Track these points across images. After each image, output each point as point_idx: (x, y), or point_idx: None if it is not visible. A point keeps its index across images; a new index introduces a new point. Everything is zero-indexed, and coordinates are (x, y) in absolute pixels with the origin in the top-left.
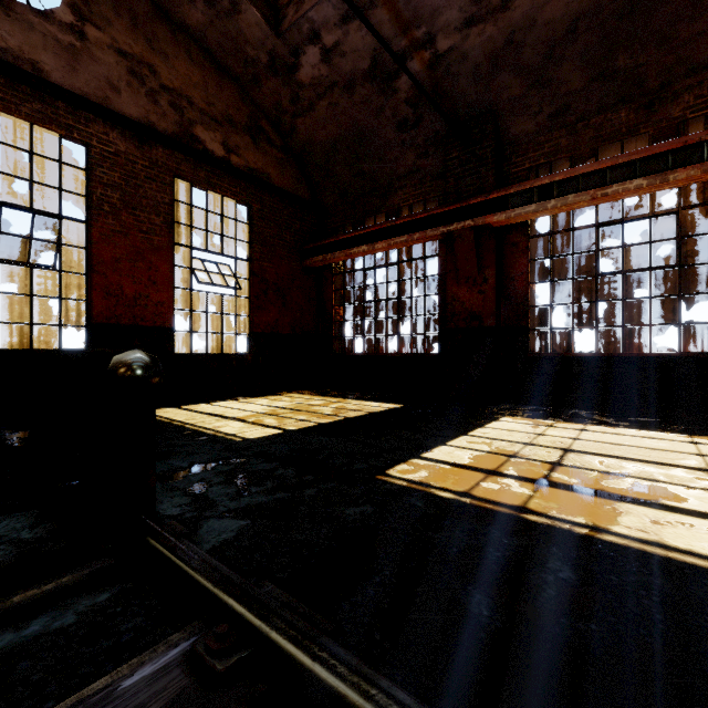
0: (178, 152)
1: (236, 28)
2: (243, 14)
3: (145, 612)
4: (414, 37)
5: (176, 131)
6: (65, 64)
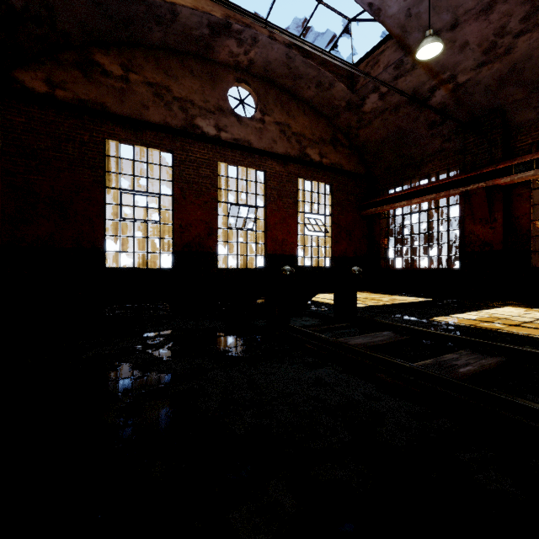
0: (299, 164)
1: (330, 94)
2: (335, 88)
3: (371, 331)
4: (441, 78)
5: (298, 154)
6: (258, 137)
